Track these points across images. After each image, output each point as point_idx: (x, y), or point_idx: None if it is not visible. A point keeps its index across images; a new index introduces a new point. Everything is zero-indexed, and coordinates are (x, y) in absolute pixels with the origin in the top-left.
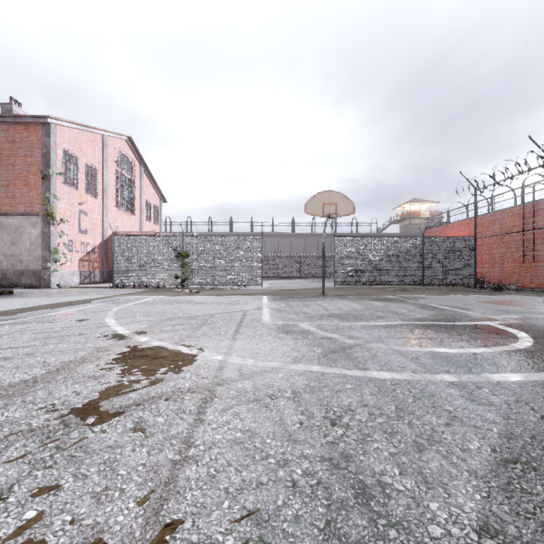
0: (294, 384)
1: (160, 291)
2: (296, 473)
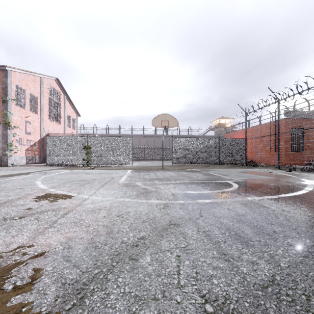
0: (112, 205)
1: (73, 167)
2: (90, 228)
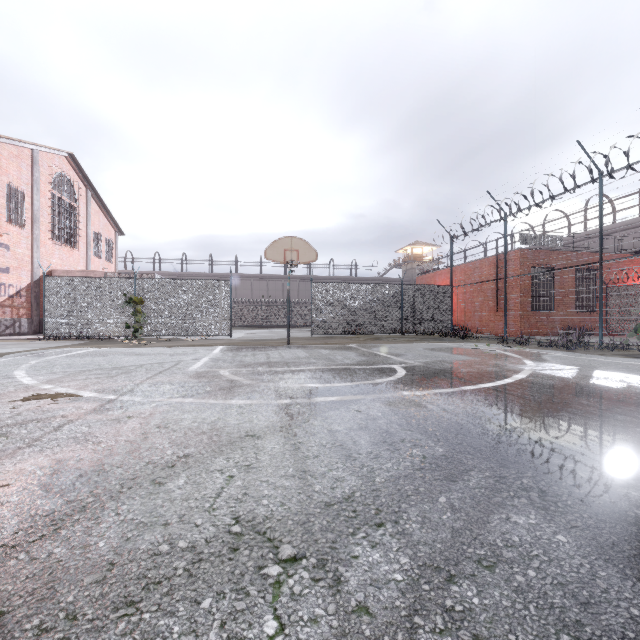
0: (156, 409)
1: (103, 342)
2: (101, 446)
